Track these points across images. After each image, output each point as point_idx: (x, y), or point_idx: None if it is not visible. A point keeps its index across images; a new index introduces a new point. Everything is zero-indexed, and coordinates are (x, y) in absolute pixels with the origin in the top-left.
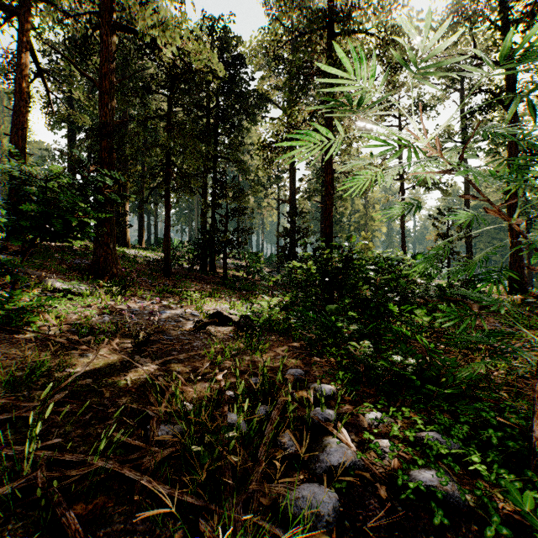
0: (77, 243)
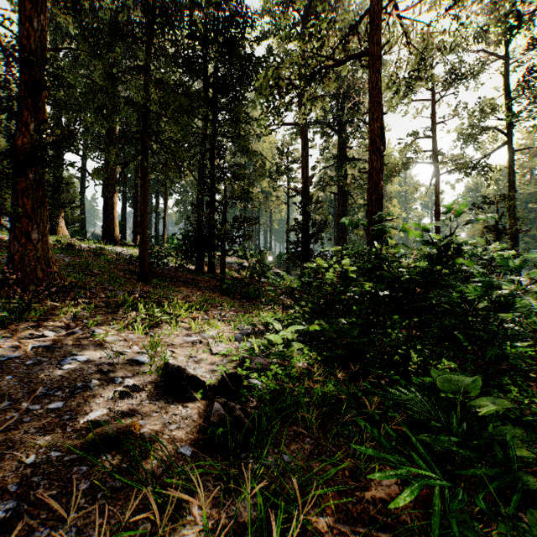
0: (51, 239)
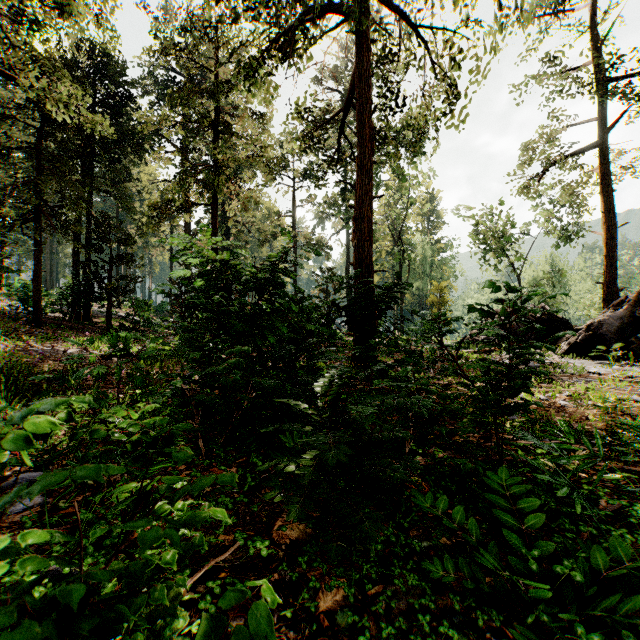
0: None
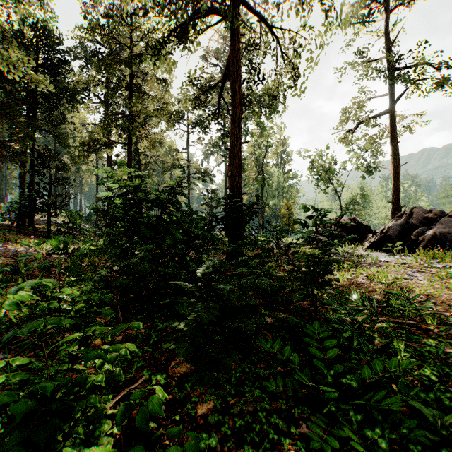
0: None
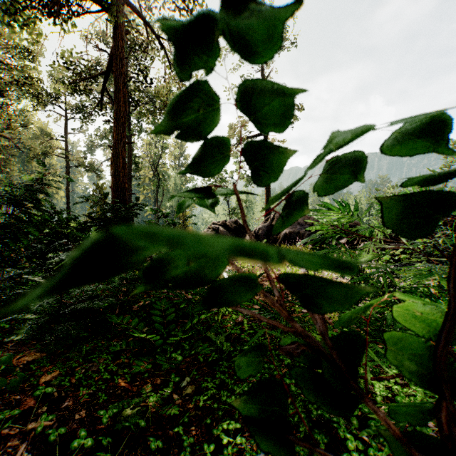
0: None
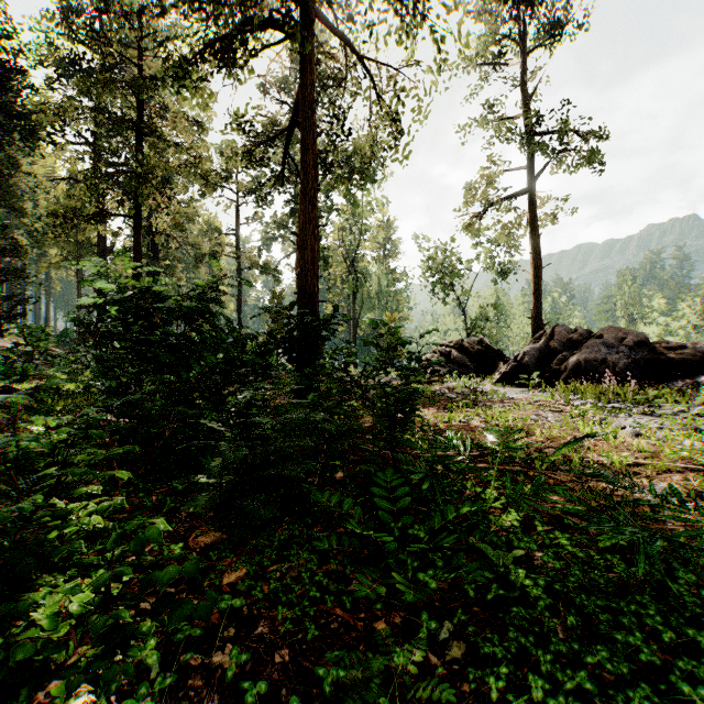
0: None
